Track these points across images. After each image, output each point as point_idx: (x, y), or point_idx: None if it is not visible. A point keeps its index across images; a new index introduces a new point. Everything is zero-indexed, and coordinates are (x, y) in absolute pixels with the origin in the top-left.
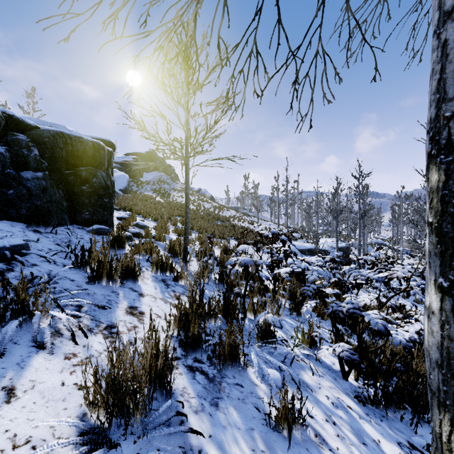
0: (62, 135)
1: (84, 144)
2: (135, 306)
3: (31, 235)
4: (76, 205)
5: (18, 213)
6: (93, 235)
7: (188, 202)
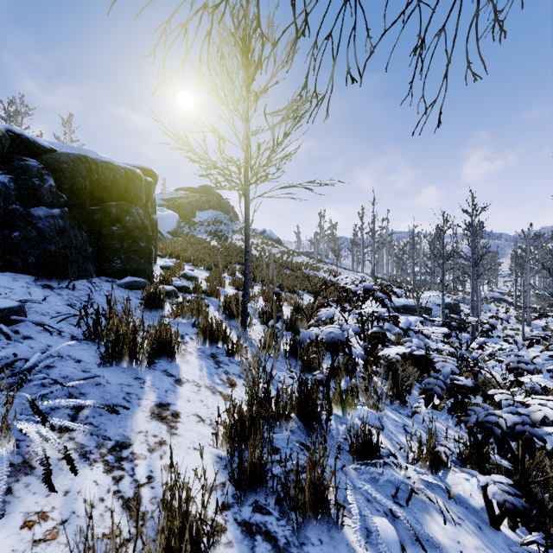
0: (84, 160)
1: (113, 171)
2: (166, 402)
3: (36, 292)
4: (104, 251)
5: (25, 262)
6: (124, 291)
7: (248, 246)
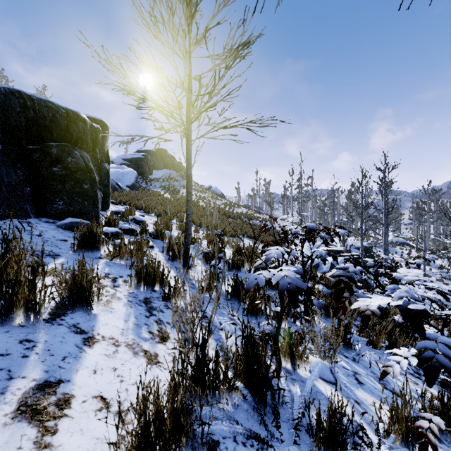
0: (18, 95)
1: (52, 110)
2: (56, 378)
3: None
4: (45, 192)
5: None
6: (63, 231)
7: (190, 187)
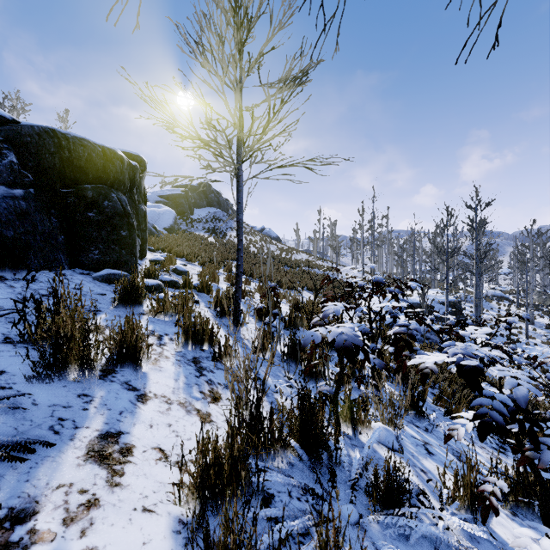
0: (52, 134)
1: (88, 149)
2: (116, 430)
3: None
4: (79, 240)
5: None
6: (100, 284)
7: (241, 234)
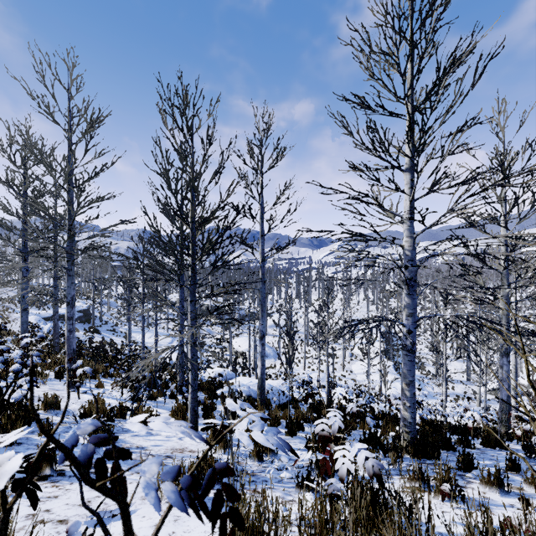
0: None
1: None
2: None
3: None
4: None
5: None
6: None
7: None
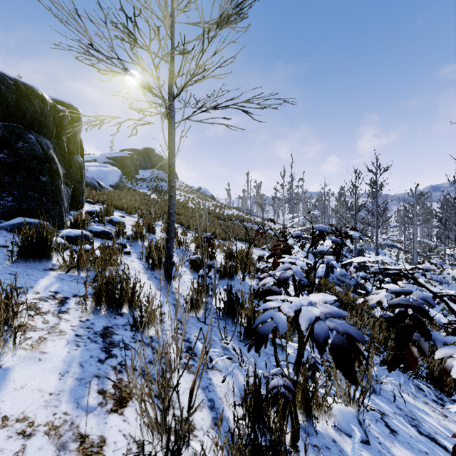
0: None
1: None
2: None
3: None
4: None
5: None
6: (7, 235)
7: (173, 180)
